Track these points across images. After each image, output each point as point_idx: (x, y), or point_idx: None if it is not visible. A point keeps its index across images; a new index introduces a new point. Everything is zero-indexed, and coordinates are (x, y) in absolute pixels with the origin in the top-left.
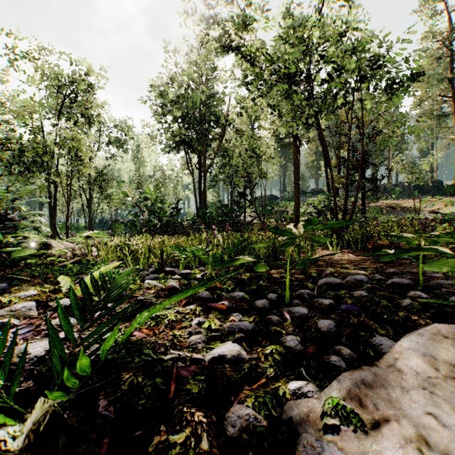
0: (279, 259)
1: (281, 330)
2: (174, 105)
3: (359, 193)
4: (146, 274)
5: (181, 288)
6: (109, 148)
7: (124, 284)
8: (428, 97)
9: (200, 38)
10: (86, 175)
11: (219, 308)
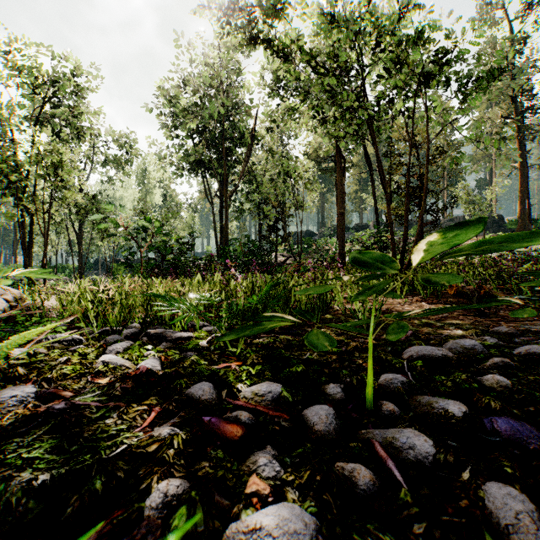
0: (327, 311)
1: (397, 538)
2: (187, 114)
3: (410, 229)
4: (112, 341)
5: (161, 374)
6: (107, 170)
7: (60, 364)
8: (489, 117)
9: (220, 27)
10: (71, 201)
11: (226, 434)
